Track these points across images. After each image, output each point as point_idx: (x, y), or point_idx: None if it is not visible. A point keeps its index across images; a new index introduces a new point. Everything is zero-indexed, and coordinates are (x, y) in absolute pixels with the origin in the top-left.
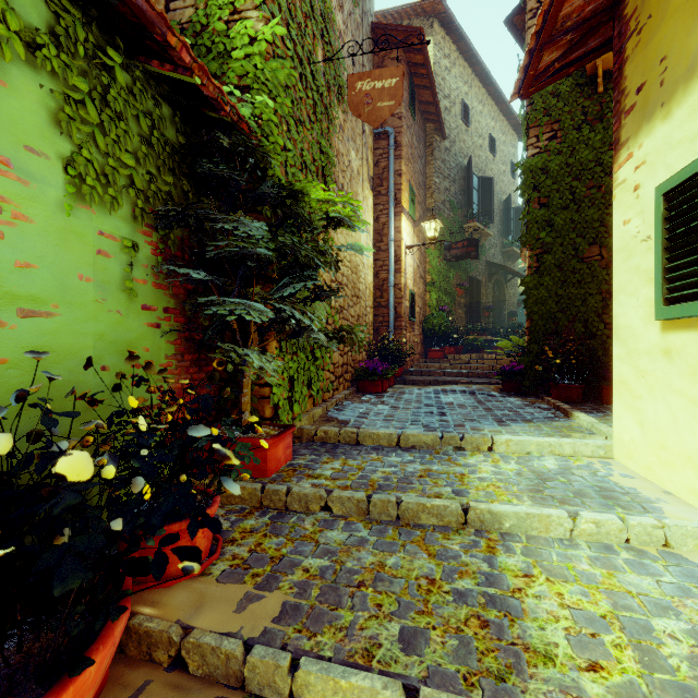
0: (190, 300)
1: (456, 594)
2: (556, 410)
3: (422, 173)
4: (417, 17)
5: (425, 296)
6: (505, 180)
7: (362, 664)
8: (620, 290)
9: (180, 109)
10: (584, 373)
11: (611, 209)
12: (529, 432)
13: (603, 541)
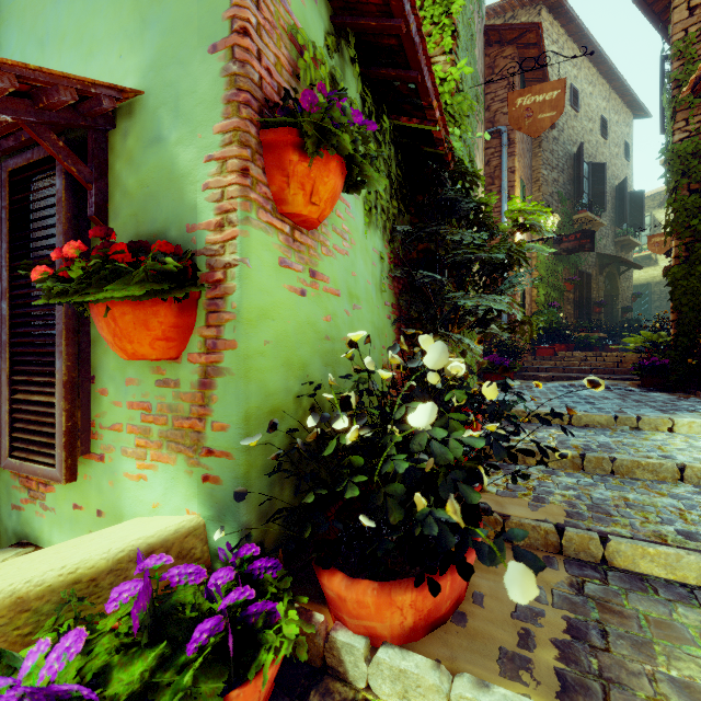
0: (401, 298)
1: None
2: None
3: (529, 167)
4: (522, 8)
5: (532, 292)
6: (618, 163)
7: (660, 542)
8: None
9: (402, 148)
10: None
11: None
12: None
13: None
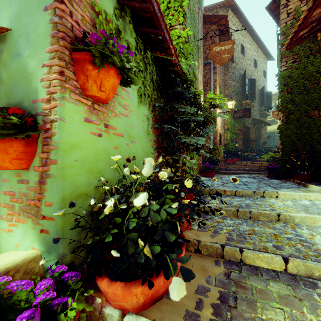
0: (159, 137)
1: (287, 238)
2: (298, 184)
3: (223, 79)
4: (220, 8)
5: (224, 135)
6: (261, 79)
7: (265, 251)
8: None
9: (159, 67)
10: (310, 168)
11: None
12: (291, 191)
13: None
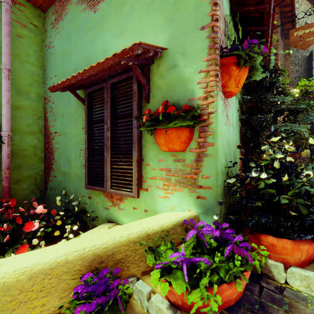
0: (241, 128)
1: None
2: None
3: (283, 65)
4: None
5: None
6: None
7: None
8: None
9: None
10: None
11: None
12: None
13: None
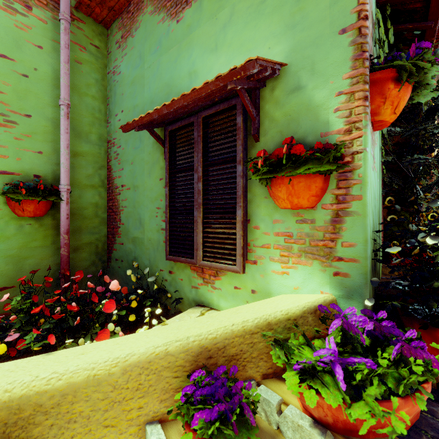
0: (383, 176)
1: None
2: None
3: None
4: None
5: None
6: None
7: None
8: None
9: None
10: None
11: None
12: None
13: None
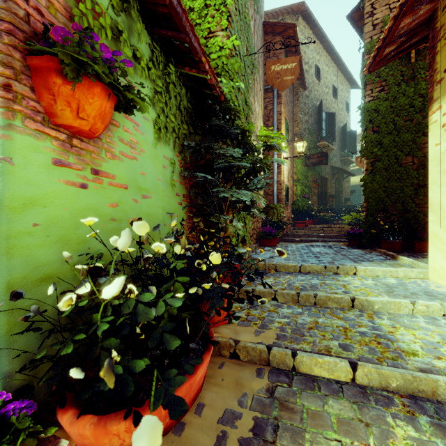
0: (192, 190)
1: (360, 333)
2: (386, 256)
3: (292, 112)
4: (288, 15)
5: (293, 188)
6: (342, 114)
7: (327, 354)
8: (433, 183)
9: (190, 89)
10: (402, 234)
11: (419, 134)
12: (374, 266)
13: (430, 315)
